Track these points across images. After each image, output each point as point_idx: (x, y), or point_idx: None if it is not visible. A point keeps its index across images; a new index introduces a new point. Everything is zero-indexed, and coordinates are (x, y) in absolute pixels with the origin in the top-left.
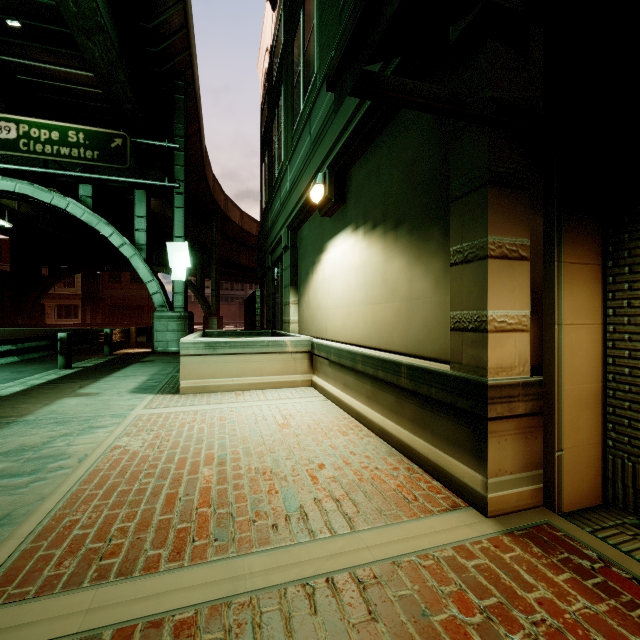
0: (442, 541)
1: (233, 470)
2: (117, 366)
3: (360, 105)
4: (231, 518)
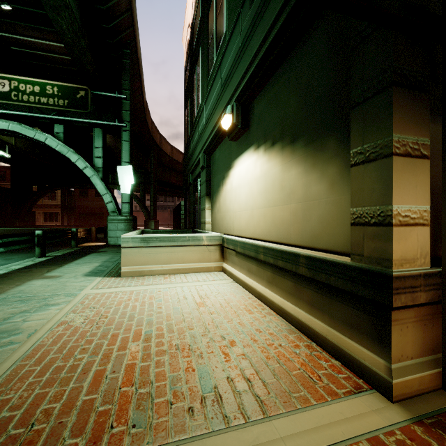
0: (355, 431)
1: (156, 346)
2: (79, 255)
3: (262, 43)
4: (150, 399)
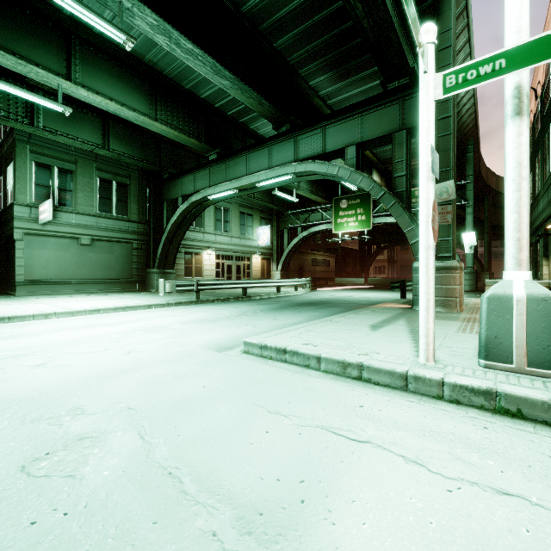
0: None
1: None
2: None
3: None
4: None
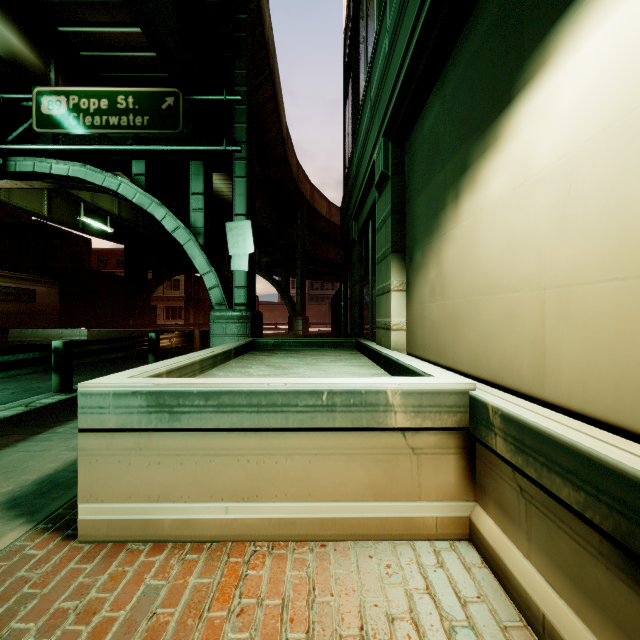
0: None
1: None
2: None
3: None
4: None
